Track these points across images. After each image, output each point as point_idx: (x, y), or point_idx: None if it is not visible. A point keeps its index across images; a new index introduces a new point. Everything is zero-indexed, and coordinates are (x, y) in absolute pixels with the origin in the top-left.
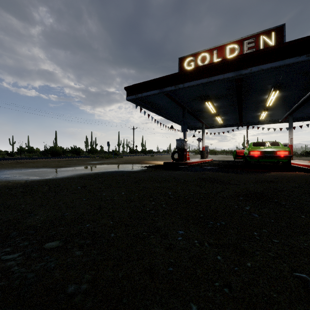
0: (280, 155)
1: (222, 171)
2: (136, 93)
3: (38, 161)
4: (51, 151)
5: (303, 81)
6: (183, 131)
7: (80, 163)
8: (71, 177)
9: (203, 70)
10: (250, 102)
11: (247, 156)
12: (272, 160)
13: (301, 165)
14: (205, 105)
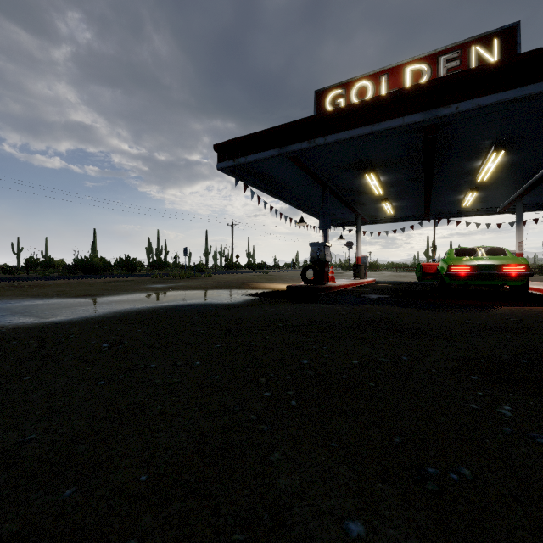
0: (510, 272)
1: (401, 305)
2: (235, 156)
3: (52, 284)
4: (83, 266)
5: None
6: (323, 229)
7: (129, 289)
8: (101, 319)
9: (363, 110)
10: (447, 175)
11: (445, 274)
12: (493, 282)
13: None
14: (364, 180)
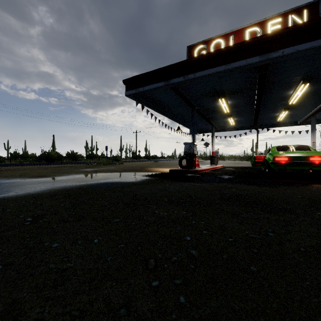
0: (314, 161)
1: (246, 183)
2: (136, 87)
3: (21, 168)
4: (45, 157)
5: None
6: (192, 134)
7: (69, 171)
8: (39, 194)
9: (219, 55)
10: (270, 100)
11: (271, 162)
12: (303, 168)
13: None
14: (218, 103)
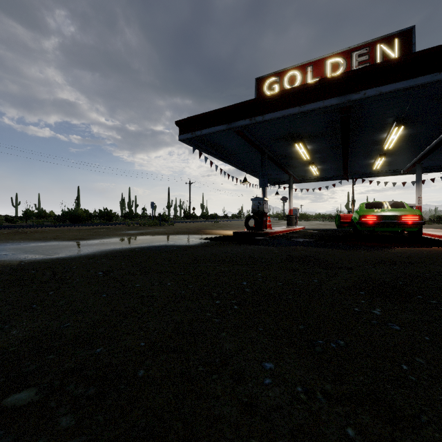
0: (407, 221)
1: (321, 246)
2: (193, 130)
3: (49, 230)
4: (70, 216)
5: (441, 112)
6: (262, 187)
7: (110, 234)
8: (93, 255)
9: (292, 95)
10: (360, 144)
11: (357, 223)
12: (394, 229)
13: (436, 237)
14: (294, 148)
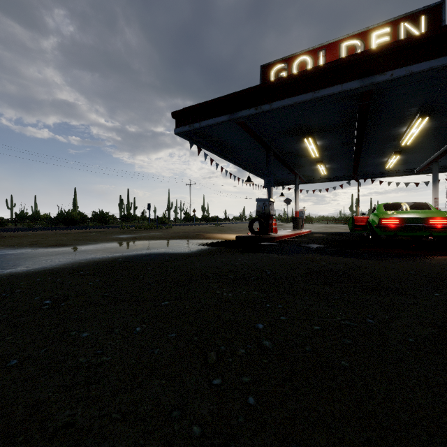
0: (436, 225)
1: (341, 254)
2: (190, 122)
3: (31, 234)
4: (63, 219)
5: None
6: (267, 187)
7: (97, 239)
8: (58, 269)
9: (304, 79)
10: (375, 140)
11: (376, 226)
12: (420, 233)
13: None
14: (303, 144)
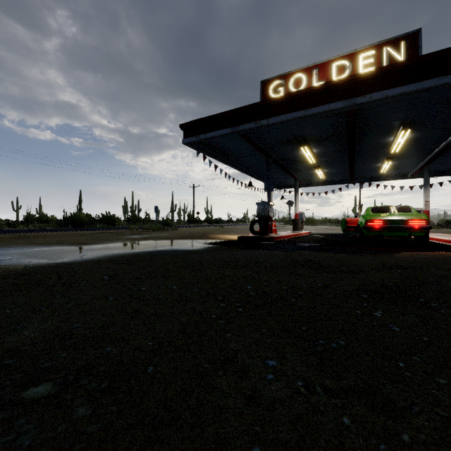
0: (414, 226)
1: (326, 251)
2: (197, 134)
3: (51, 235)
4: (73, 220)
5: (447, 115)
6: (267, 191)
7: (113, 239)
8: (97, 260)
9: (297, 98)
10: (366, 148)
11: (363, 227)
12: (401, 234)
13: (443, 241)
14: (300, 151)
